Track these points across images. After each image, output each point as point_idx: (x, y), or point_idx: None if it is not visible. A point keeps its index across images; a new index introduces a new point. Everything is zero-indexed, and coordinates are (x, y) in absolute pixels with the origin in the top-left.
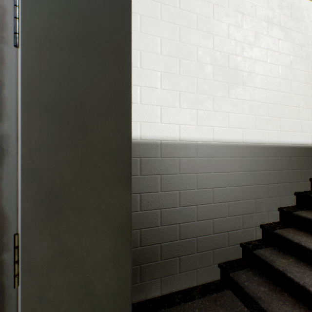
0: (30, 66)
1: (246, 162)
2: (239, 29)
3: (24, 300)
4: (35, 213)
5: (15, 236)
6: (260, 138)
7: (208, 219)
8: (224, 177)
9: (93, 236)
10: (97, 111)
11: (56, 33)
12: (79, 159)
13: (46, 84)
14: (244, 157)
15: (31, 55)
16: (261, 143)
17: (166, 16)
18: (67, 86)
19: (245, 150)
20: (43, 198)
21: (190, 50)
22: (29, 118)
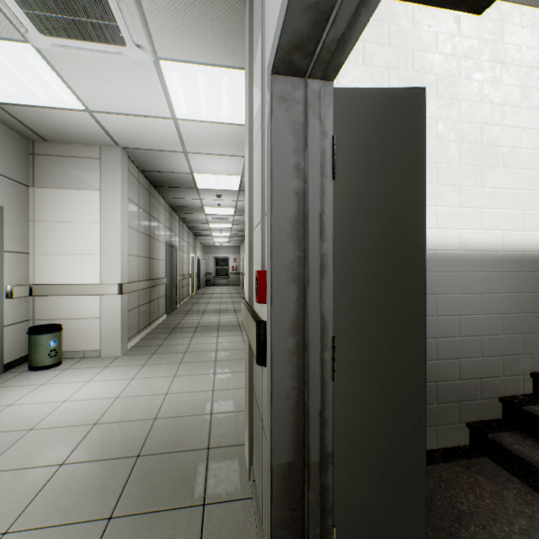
0: (339, 194)
1: (508, 279)
2: (497, 87)
3: (334, 394)
4: (343, 321)
5: (334, 338)
6: (530, 243)
7: (452, 358)
8: (476, 301)
9: (391, 344)
10: (394, 231)
11: (360, 164)
12: (379, 274)
13: (352, 209)
14: (506, 272)
15: (339, 185)
16: (531, 251)
17: (395, 84)
18: (369, 209)
19: (507, 262)
20: (349, 307)
21: (427, 126)
22: (338, 238)
